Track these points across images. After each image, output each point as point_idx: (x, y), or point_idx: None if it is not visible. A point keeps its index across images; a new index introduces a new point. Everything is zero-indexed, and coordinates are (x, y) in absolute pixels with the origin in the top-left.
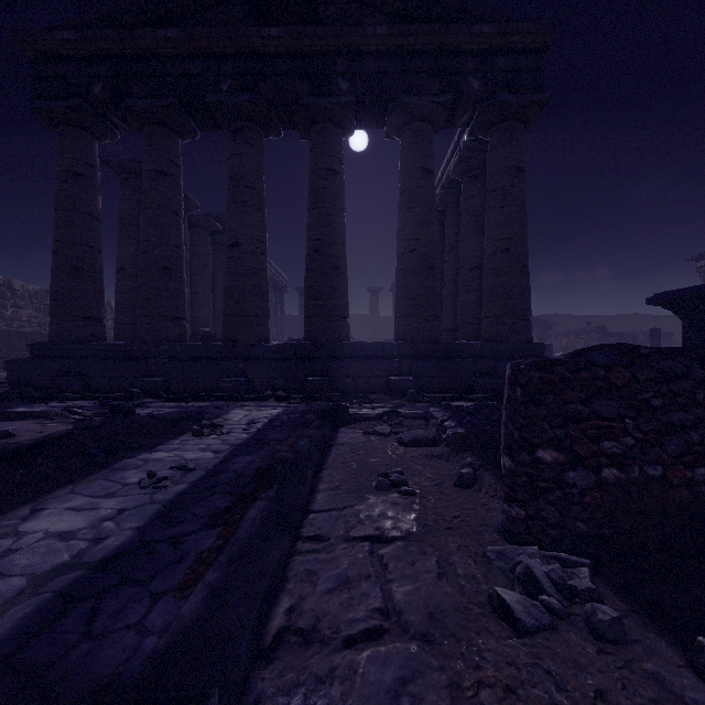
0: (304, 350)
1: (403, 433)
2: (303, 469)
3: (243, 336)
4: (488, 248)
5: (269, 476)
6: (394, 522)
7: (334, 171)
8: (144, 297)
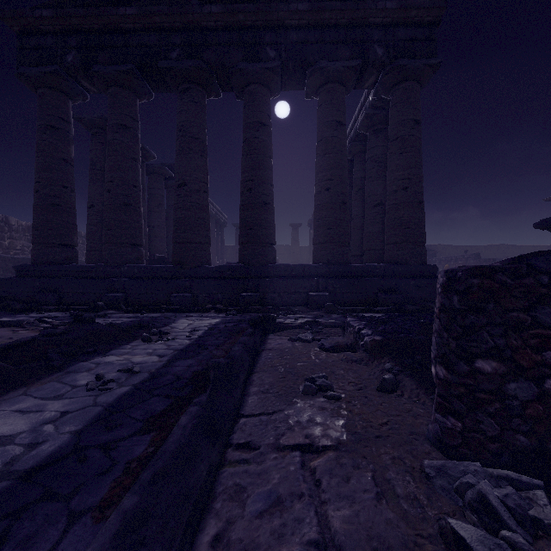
0: (239, 271)
1: (324, 340)
2: (235, 374)
3: (189, 259)
4: (390, 187)
5: (205, 379)
6: (324, 429)
7: (263, 124)
8: (108, 228)
